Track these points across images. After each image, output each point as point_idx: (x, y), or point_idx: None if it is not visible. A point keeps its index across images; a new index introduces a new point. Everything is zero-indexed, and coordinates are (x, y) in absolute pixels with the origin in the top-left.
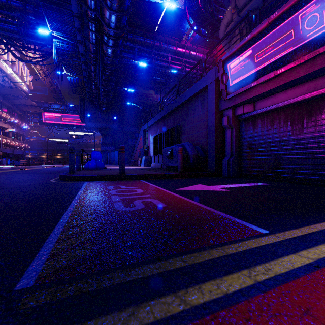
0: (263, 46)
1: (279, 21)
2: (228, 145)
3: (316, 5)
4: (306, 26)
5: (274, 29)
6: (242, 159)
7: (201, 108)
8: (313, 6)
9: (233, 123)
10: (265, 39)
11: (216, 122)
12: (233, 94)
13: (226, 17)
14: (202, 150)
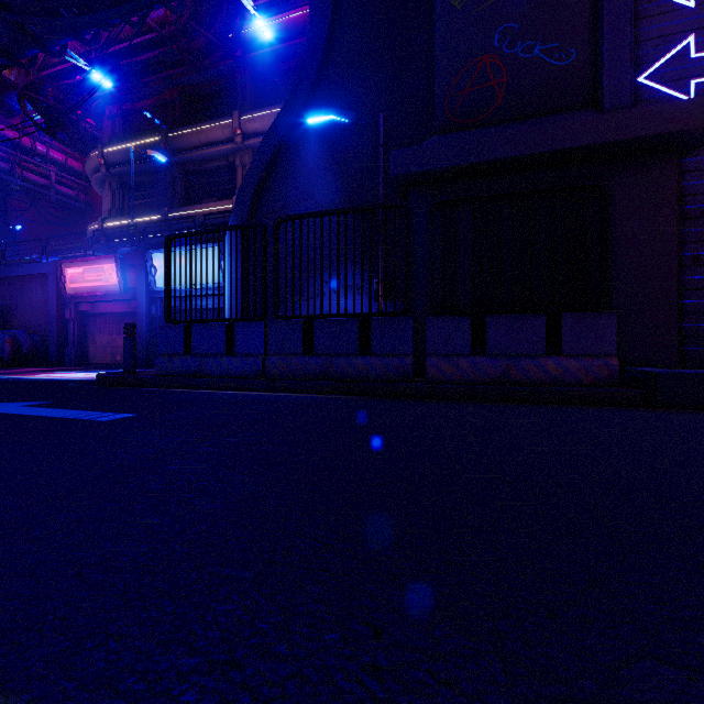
0: (90, 272)
1: (97, 263)
2: (72, 337)
3: (112, 268)
4: (109, 275)
5: (95, 266)
6: (86, 349)
7: (41, 292)
8: (110, 267)
9: (76, 317)
10: (91, 268)
11: (57, 314)
12: (71, 295)
13: (93, 160)
14: (43, 338)
